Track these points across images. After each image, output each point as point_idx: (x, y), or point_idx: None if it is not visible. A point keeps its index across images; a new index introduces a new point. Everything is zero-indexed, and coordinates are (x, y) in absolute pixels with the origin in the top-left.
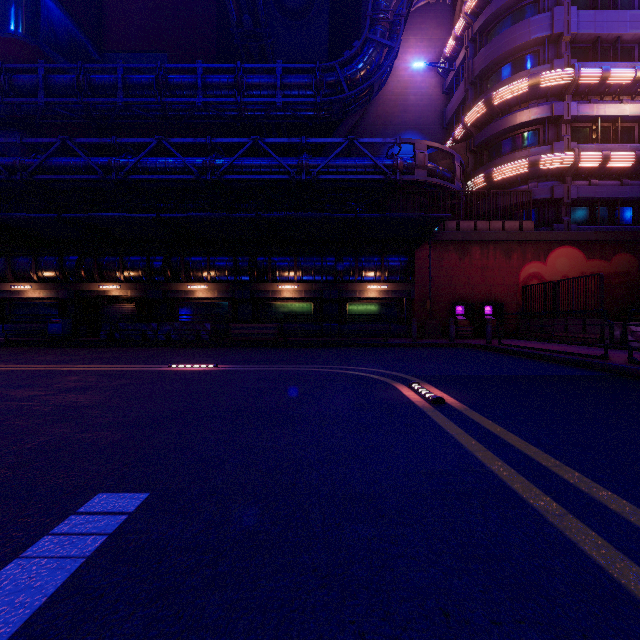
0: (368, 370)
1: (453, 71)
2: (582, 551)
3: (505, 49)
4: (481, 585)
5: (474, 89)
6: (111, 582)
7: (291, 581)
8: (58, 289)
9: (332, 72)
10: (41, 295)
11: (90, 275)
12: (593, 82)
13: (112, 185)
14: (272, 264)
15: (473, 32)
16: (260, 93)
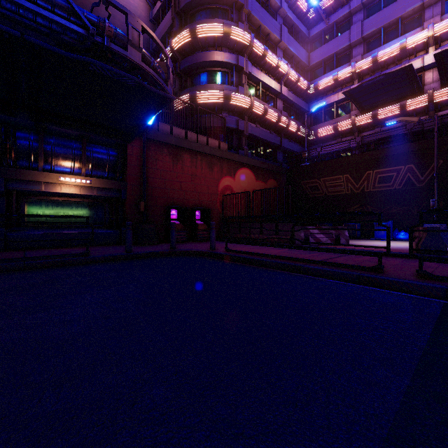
0: None
1: (160, 2)
2: None
3: None
4: None
5: (179, 20)
6: None
7: None
8: None
9: None
10: None
11: None
12: (259, 54)
13: None
14: None
15: None
16: None
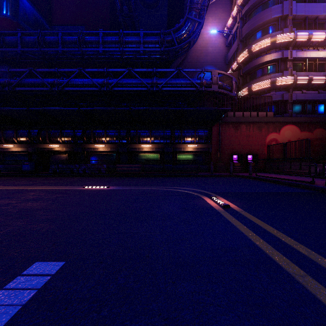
0: (188, 189)
1: (231, 35)
2: (320, 301)
3: (258, 23)
4: (262, 325)
5: (242, 44)
6: (35, 323)
7: (145, 322)
8: (27, 147)
9: (169, 35)
10: (19, 150)
11: (44, 139)
12: (304, 40)
13: (55, 93)
14: (138, 134)
15: (242, 14)
16: (132, 46)
